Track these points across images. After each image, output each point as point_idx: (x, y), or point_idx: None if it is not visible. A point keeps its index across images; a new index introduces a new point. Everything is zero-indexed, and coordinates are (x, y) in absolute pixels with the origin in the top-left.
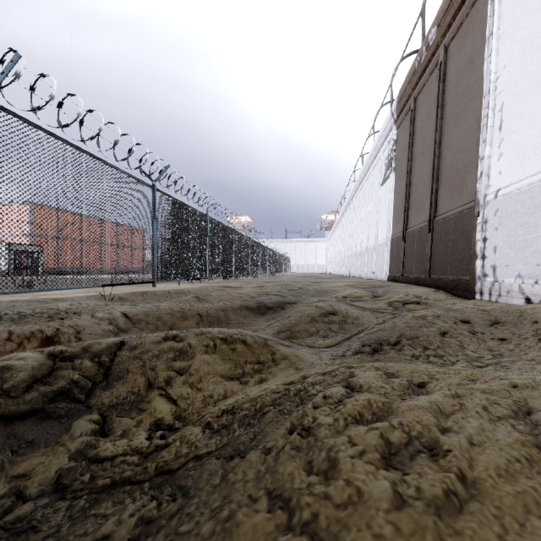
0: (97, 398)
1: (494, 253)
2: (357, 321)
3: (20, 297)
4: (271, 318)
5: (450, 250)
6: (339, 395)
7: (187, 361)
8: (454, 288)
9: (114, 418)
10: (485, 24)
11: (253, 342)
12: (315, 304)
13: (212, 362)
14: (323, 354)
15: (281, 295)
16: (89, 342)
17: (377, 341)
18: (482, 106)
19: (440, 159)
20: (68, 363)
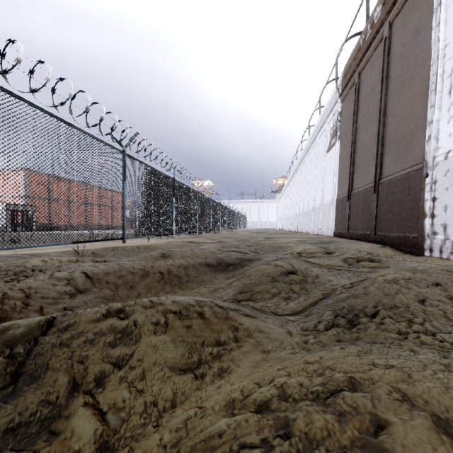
0: None
1: (445, 212)
2: (318, 280)
3: (3, 253)
4: (231, 275)
5: (396, 209)
6: None
7: (129, 347)
8: (401, 245)
9: None
10: None
11: (212, 316)
12: (275, 263)
13: (161, 347)
14: (291, 326)
15: (239, 251)
16: (4, 326)
17: (351, 310)
18: (430, 73)
19: (385, 126)
20: None
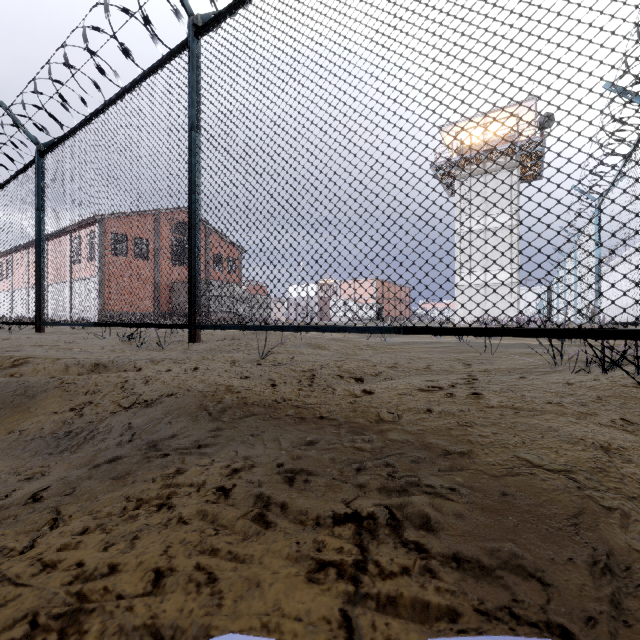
0: None
1: None
2: None
3: None
4: None
5: None
6: None
7: None
8: None
9: None
10: None
11: None
12: None
13: None
14: None
15: None
16: None
17: None
18: None
19: None
20: None
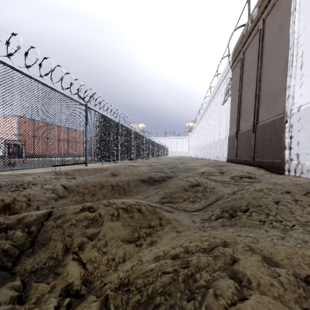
0: (21, 265)
1: (298, 145)
2: (214, 190)
3: (5, 172)
4: (158, 187)
5: (267, 144)
6: (230, 293)
7: (97, 228)
8: (270, 167)
9: (33, 283)
10: (290, 3)
11: (146, 211)
12: (186, 179)
13: (116, 228)
14: (194, 218)
15: (163, 172)
16: (23, 215)
17: (232, 208)
18: (288, 54)
19: (260, 88)
20: (3, 233)
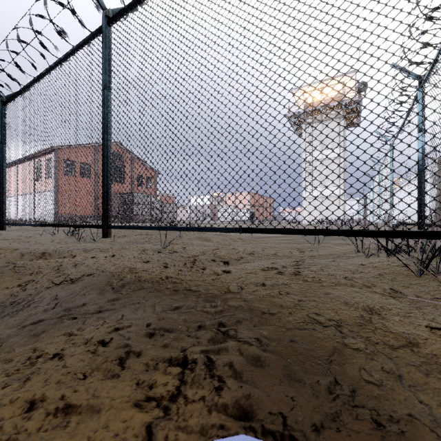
0: None
1: None
2: None
3: None
4: None
5: None
6: None
7: None
8: None
9: None
10: None
11: None
12: None
13: None
14: None
15: None
16: None
17: None
18: None
19: None
20: None
